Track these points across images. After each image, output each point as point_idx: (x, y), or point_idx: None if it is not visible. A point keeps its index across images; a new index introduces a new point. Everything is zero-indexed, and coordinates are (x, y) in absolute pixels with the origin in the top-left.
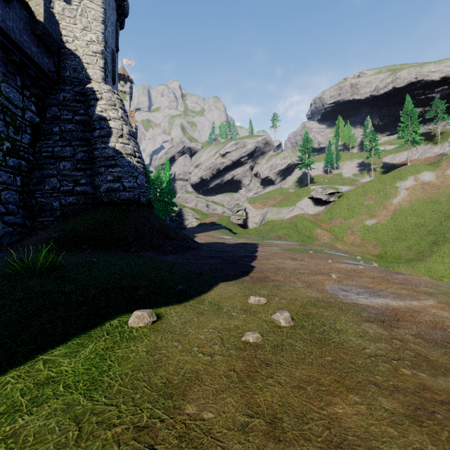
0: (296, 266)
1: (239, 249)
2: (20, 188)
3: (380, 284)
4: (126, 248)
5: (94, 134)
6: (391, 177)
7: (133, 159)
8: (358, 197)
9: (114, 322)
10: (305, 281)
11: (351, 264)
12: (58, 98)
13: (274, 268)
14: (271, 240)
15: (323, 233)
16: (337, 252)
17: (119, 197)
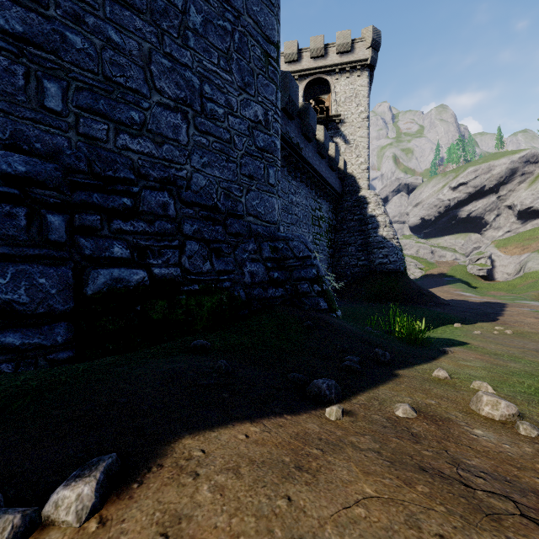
0: (533, 322)
1: (485, 308)
2: (332, 264)
3: None
4: (404, 302)
5: (368, 227)
6: None
7: (394, 241)
8: None
9: (448, 325)
10: (532, 327)
11: None
12: (343, 206)
13: (514, 321)
14: (526, 300)
15: None
16: None
17: (387, 268)
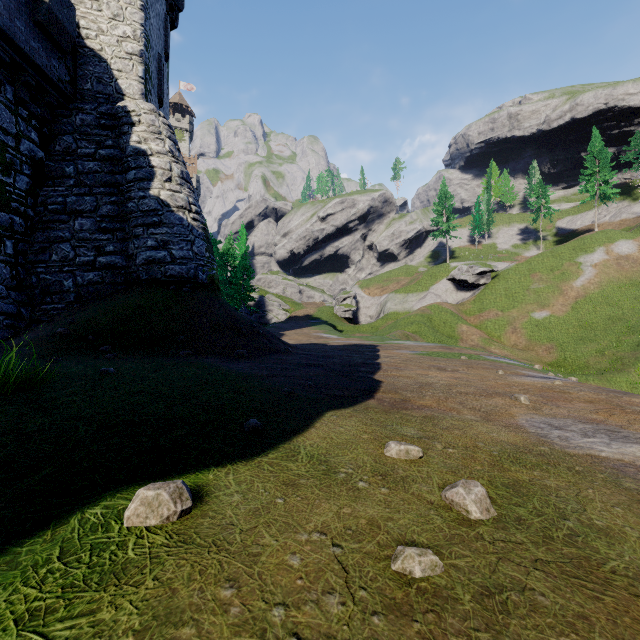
0: (449, 381)
1: (350, 354)
2: (13, 258)
3: (611, 414)
4: (171, 351)
5: (127, 177)
6: (570, 249)
7: (187, 214)
8: (521, 278)
9: (93, 512)
10: (476, 408)
11: (538, 378)
12: (73, 122)
13: (414, 385)
14: (397, 340)
15: (470, 331)
16: (503, 359)
17: (165, 272)
